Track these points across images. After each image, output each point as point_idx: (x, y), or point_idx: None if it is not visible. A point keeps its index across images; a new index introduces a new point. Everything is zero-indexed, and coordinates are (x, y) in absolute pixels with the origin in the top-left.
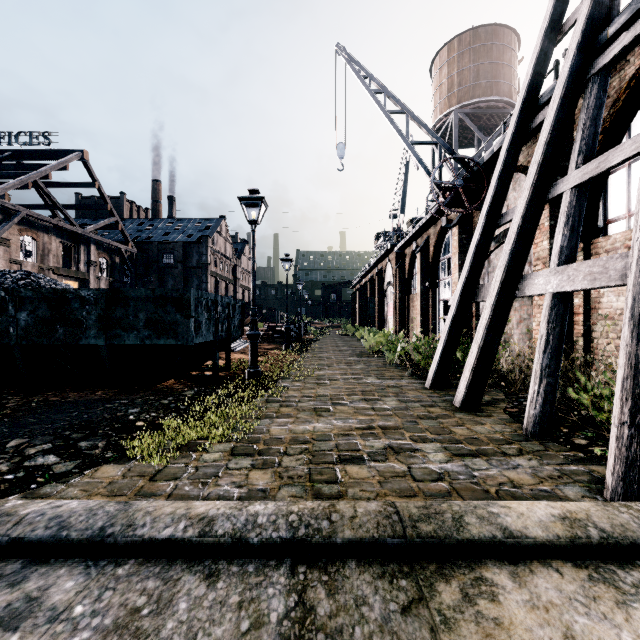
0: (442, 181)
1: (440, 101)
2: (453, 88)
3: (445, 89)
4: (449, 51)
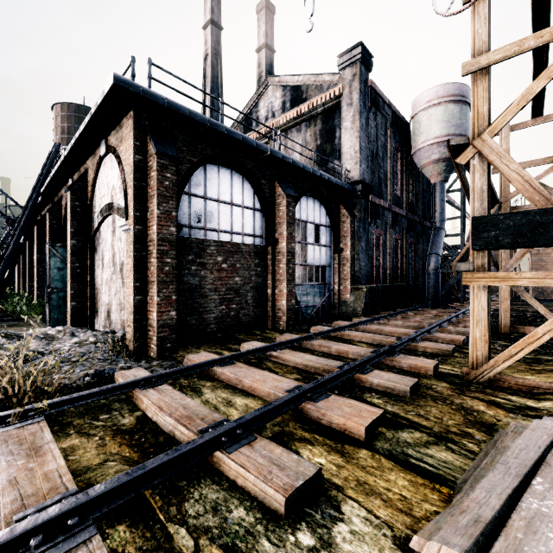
0: (4, 216)
1: (56, 137)
2: (64, 134)
3: (59, 131)
4: (62, 108)
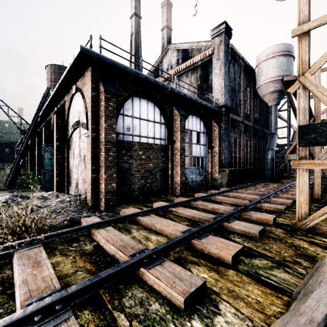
0: (20, 129)
1: (48, 84)
2: (52, 82)
3: (49, 81)
4: (51, 68)
